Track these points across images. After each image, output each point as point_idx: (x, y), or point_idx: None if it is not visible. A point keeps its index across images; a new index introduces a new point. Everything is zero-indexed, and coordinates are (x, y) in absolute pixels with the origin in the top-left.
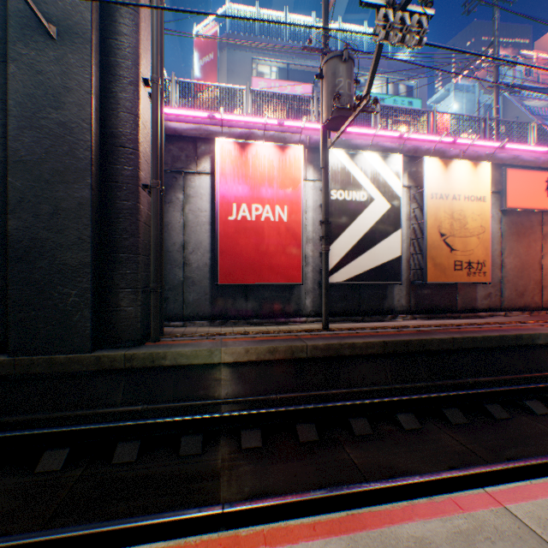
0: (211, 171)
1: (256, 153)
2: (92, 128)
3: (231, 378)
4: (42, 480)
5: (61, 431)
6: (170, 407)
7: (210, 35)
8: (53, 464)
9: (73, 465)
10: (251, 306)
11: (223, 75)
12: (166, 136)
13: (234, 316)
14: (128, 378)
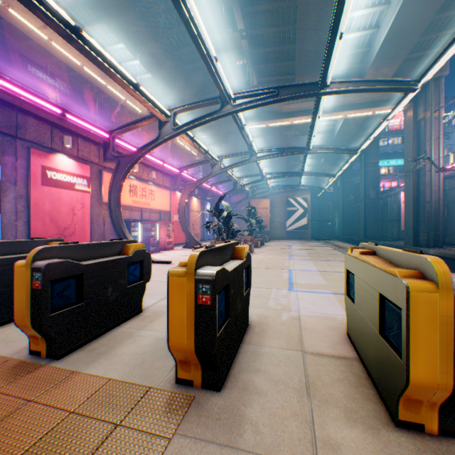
0: None
1: None
2: (411, 193)
3: None
4: None
5: None
6: None
7: None
8: None
9: None
10: None
11: None
12: None
13: None
14: None
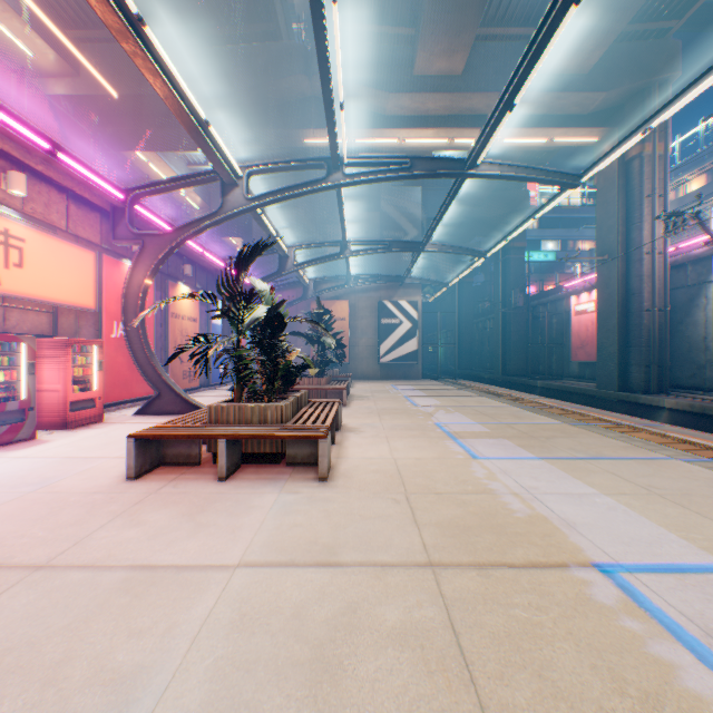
0: None
1: None
2: (615, 293)
3: (665, 416)
4: None
5: None
6: None
7: None
8: None
9: None
10: None
11: None
12: (690, 261)
13: None
14: (626, 405)
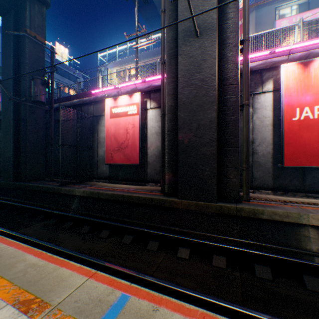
0: (272, 89)
1: (317, 66)
2: (216, 78)
3: (318, 237)
4: (219, 271)
5: (216, 245)
6: (272, 247)
7: (241, 7)
8: (220, 263)
9: (230, 268)
10: (307, 184)
11: (251, 29)
12: (240, 74)
13: (291, 189)
14: (237, 221)
